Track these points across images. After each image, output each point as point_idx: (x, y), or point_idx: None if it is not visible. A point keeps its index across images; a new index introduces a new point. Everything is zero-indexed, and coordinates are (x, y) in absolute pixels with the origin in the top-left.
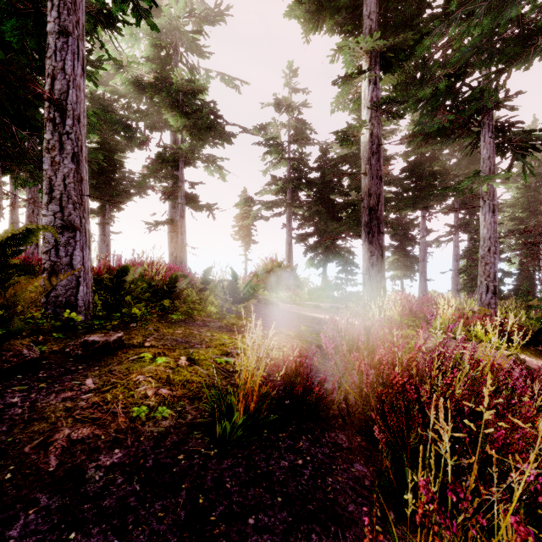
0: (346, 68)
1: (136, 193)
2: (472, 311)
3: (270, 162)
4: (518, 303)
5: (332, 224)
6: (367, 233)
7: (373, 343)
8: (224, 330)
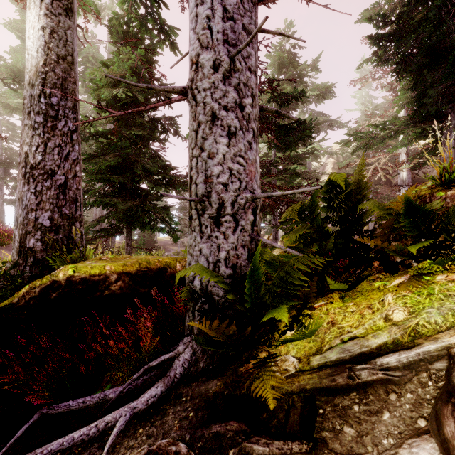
0: None
1: None
2: None
3: None
4: None
5: None
6: None
7: None
8: None
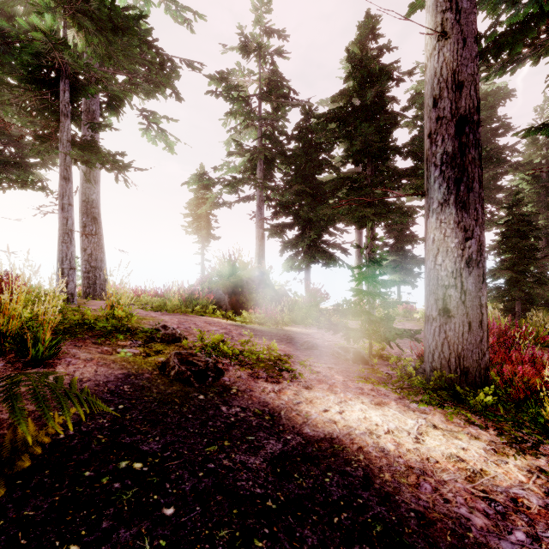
0: None
1: (39, 162)
2: None
3: (235, 129)
4: None
5: (321, 208)
6: (449, 182)
7: None
8: None
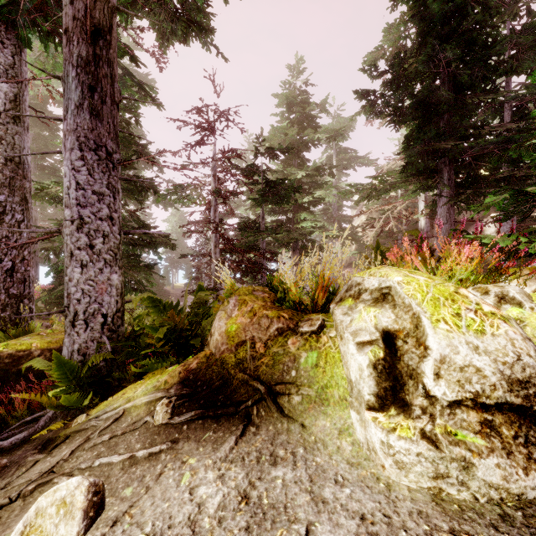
0: None
1: None
2: None
3: None
4: None
5: None
6: None
7: None
8: None
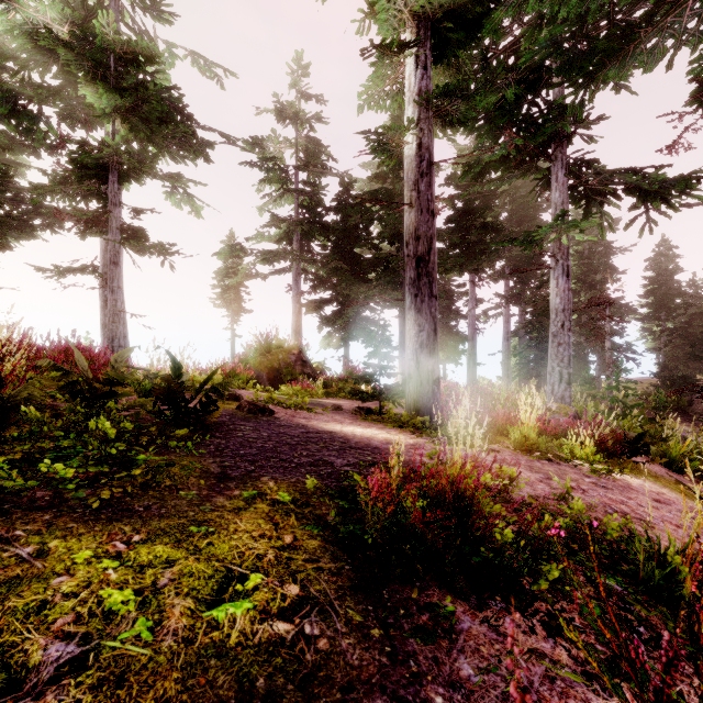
0: (383, 36)
1: (44, 225)
2: (551, 409)
3: (269, 195)
4: (585, 393)
5: (357, 287)
6: (413, 296)
7: (471, 531)
8: (105, 516)
